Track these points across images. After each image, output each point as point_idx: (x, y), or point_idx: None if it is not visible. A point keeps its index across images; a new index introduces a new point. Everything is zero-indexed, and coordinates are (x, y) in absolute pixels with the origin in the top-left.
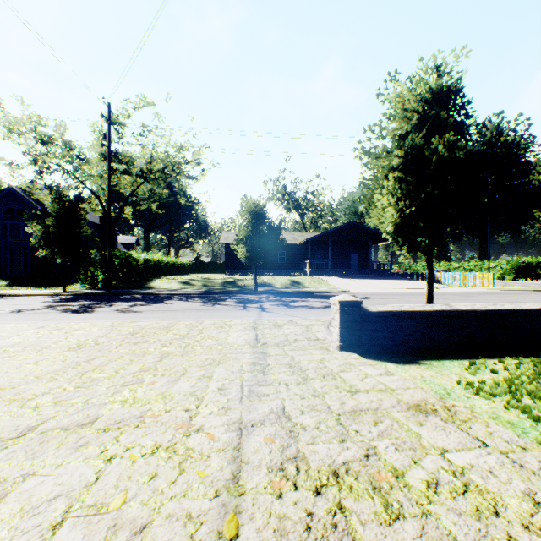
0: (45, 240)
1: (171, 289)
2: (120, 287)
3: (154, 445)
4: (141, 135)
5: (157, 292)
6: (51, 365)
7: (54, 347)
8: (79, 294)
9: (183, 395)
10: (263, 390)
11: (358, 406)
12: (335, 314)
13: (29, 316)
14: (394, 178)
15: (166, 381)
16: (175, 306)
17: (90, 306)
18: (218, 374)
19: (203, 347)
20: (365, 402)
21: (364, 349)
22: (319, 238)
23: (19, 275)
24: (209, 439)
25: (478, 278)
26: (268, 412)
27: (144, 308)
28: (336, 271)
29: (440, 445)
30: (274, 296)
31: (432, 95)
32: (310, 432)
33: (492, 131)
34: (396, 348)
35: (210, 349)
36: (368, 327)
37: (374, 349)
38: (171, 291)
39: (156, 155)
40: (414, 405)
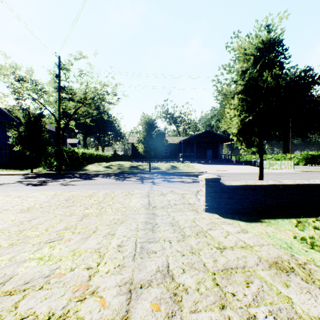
0: (19, 140)
1: (98, 171)
2: (67, 170)
3: (47, 314)
4: (79, 76)
5: (89, 172)
6: (2, 224)
7: (11, 210)
8: (40, 174)
9: (89, 252)
10: (152, 247)
11: (228, 263)
12: (202, 187)
13: (3, 188)
14: (238, 98)
15: (80, 238)
16: (98, 181)
17: (45, 181)
18: (119, 232)
19: (112, 210)
20: (233, 260)
21: (222, 211)
22: (188, 140)
23: (5, 162)
24: (100, 306)
25: (283, 164)
26: (155, 270)
27: (78, 183)
28: (198, 160)
29: (315, 313)
30: (161, 175)
31: (263, 44)
32: (192, 295)
33: (304, 66)
34: (244, 210)
35: (117, 211)
36: (224, 196)
37: (228, 211)
38: (97, 172)
39: (89, 89)
40: (273, 262)
